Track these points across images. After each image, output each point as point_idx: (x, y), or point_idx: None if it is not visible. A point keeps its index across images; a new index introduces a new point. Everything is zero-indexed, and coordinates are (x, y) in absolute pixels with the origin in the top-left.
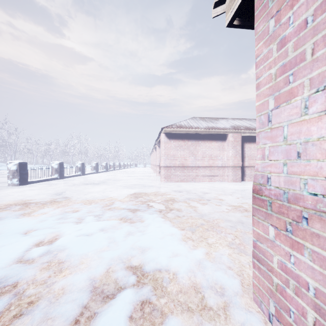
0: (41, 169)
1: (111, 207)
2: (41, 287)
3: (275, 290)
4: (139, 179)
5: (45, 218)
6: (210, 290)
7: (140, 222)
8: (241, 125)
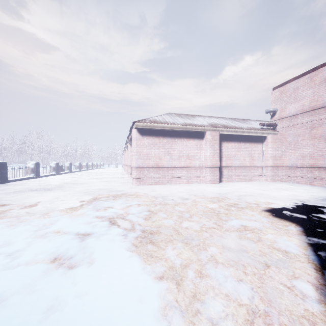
0: None
1: (49, 231)
2: None
3: None
4: (107, 181)
5: None
6: None
7: (86, 267)
8: (218, 123)
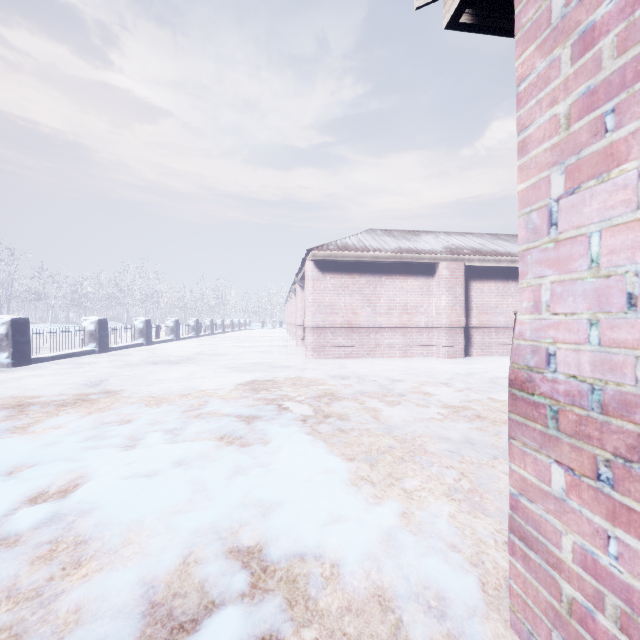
0: (59, 334)
1: (202, 412)
2: (26, 607)
3: (568, 613)
4: (262, 352)
5: (57, 437)
6: (413, 605)
7: (261, 445)
8: (464, 245)
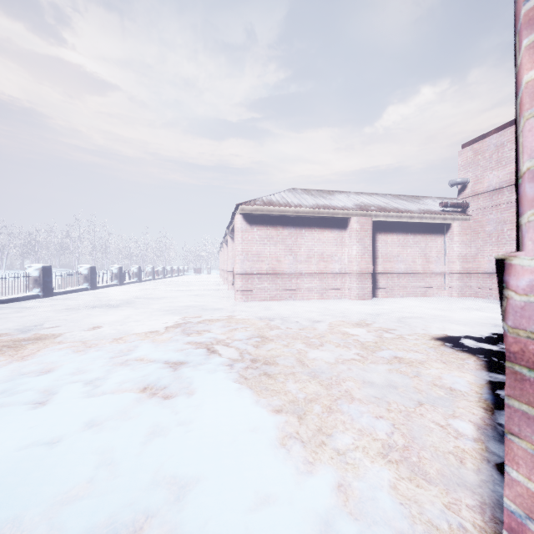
0: (2, 280)
1: (130, 359)
2: None
3: None
4: (196, 295)
5: None
6: None
7: (185, 397)
8: (371, 203)
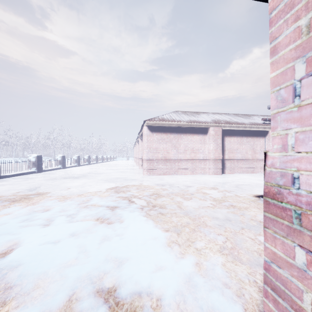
0: (16, 163)
1: (88, 204)
2: None
3: None
4: (121, 172)
5: (6, 220)
6: None
7: (119, 223)
8: (221, 119)
